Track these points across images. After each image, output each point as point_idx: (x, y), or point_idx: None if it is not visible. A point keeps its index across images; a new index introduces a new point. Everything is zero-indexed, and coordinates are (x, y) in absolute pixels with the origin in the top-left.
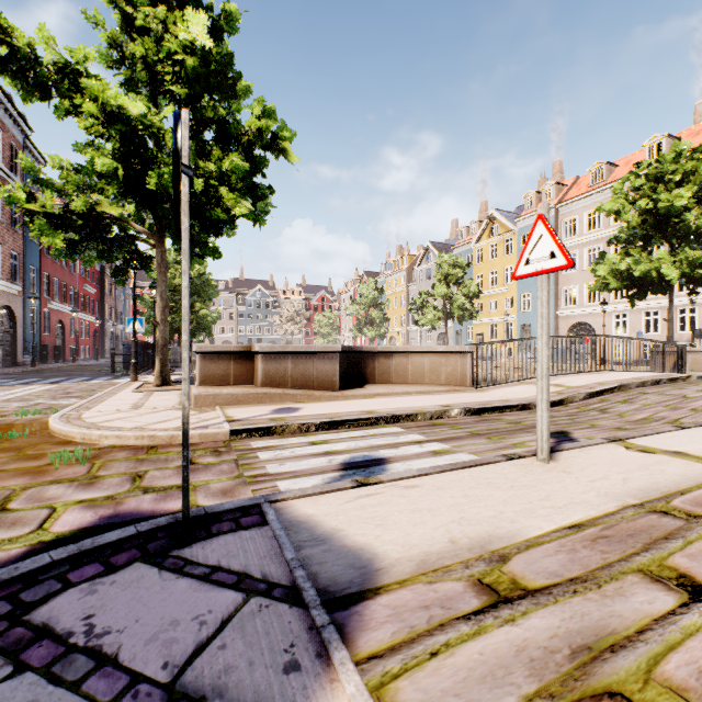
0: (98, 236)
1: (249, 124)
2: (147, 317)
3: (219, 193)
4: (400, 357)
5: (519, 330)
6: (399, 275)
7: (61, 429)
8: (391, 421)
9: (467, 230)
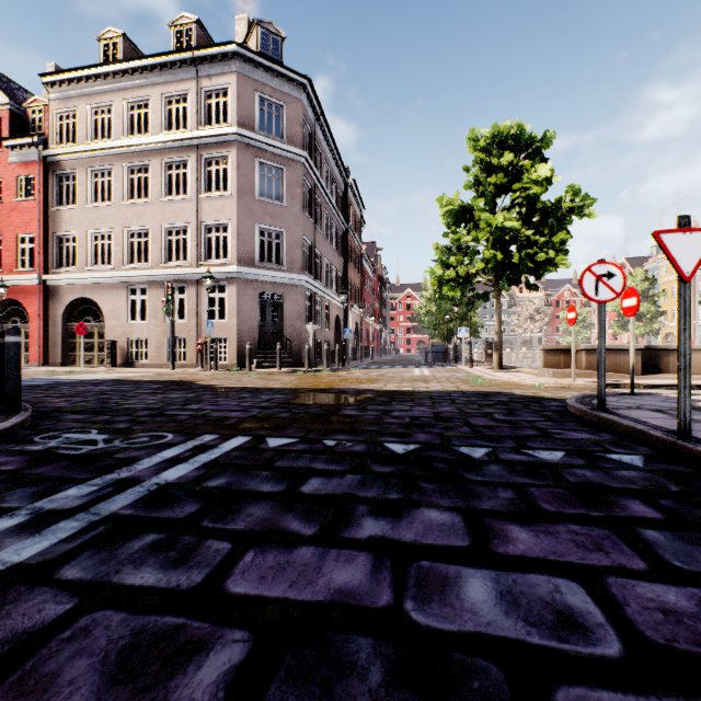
0: (463, 285)
1: (563, 205)
2: (433, 325)
3: (552, 257)
4: (695, 353)
5: None
6: None
7: (512, 380)
8: (694, 388)
9: None
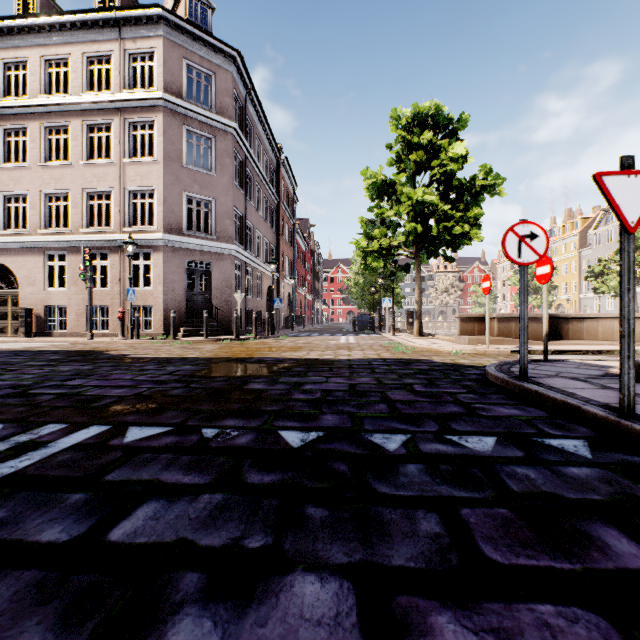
0: (386, 257)
1: (477, 183)
2: (360, 296)
3: (467, 231)
4: (591, 321)
5: None
6: (569, 241)
7: (431, 347)
8: (595, 353)
9: None
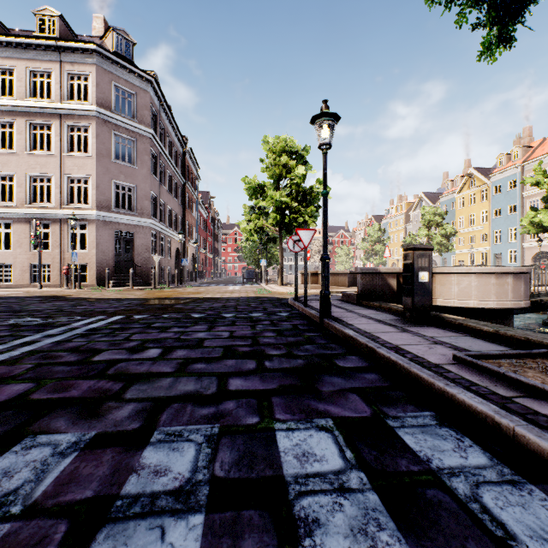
0: (260, 232)
1: (314, 190)
2: (249, 256)
3: (307, 220)
4: None
5: (492, 258)
6: (399, 218)
7: (280, 291)
8: None
9: (452, 183)
